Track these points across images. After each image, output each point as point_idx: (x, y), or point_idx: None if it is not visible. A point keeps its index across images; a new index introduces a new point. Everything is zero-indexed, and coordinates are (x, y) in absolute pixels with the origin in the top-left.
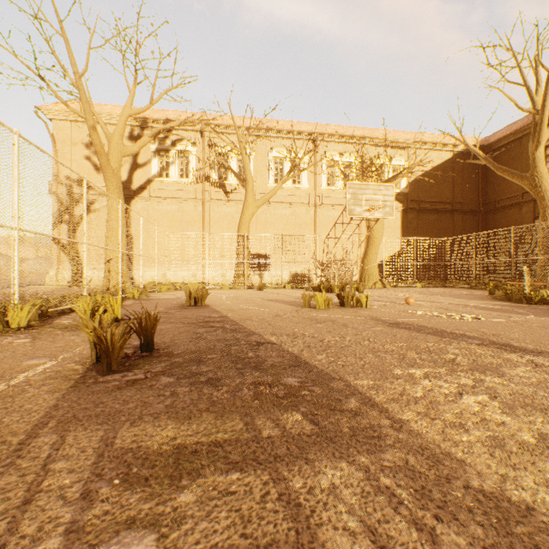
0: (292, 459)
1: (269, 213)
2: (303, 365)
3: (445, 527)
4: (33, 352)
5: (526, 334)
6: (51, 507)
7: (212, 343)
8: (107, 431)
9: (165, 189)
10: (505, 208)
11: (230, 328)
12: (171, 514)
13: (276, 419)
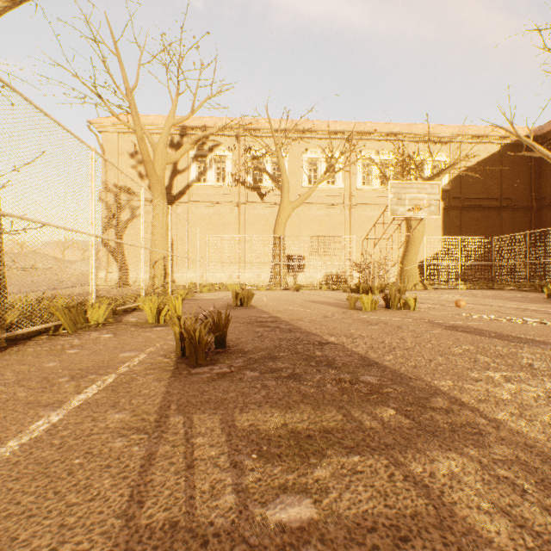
0: (402, 448)
1: (303, 214)
2: (374, 365)
3: None
4: (121, 345)
5: None
6: (211, 472)
7: (276, 342)
8: (223, 415)
9: (203, 193)
10: None
11: (286, 328)
12: (314, 484)
13: (371, 413)
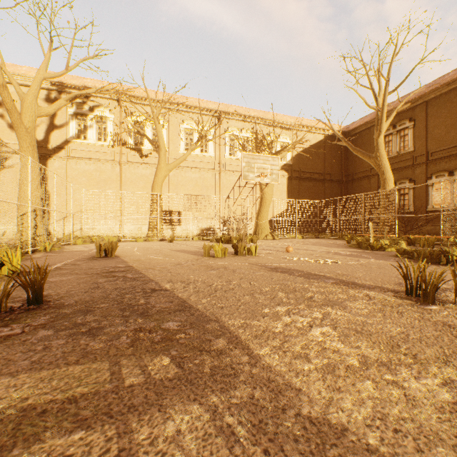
0: (146, 407)
1: (181, 176)
2: (187, 309)
3: None
4: None
5: (367, 274)
6: None
7: (108, 292)
8: None
9: (83, 150)
10: (360, 179)
11: (131, 277)
12: None
13: (144, 366)
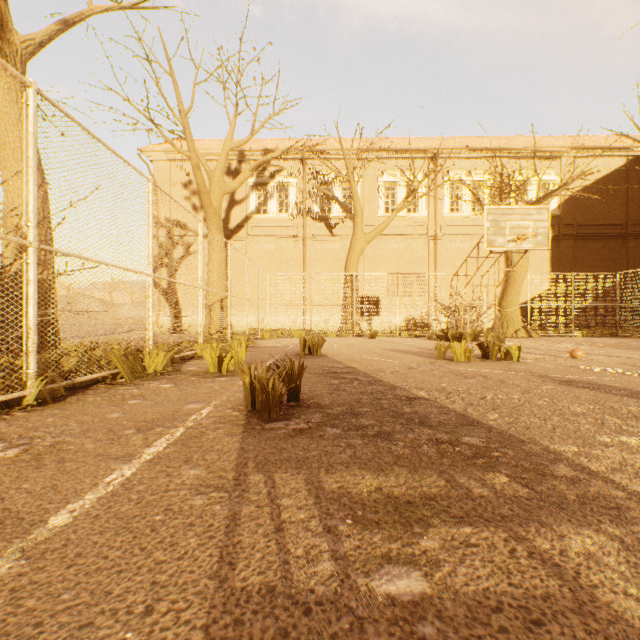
0: (522, 520)
1: (379, 248)
2: (476, 425)
3: None
4: (184, 397)
5: None
6: (303, 536)
7: (355, 396)
8: (307, 475)
9: (264, 226)
10: None
11: (365, 381)
12: (422, 556)
13: (479, 479)
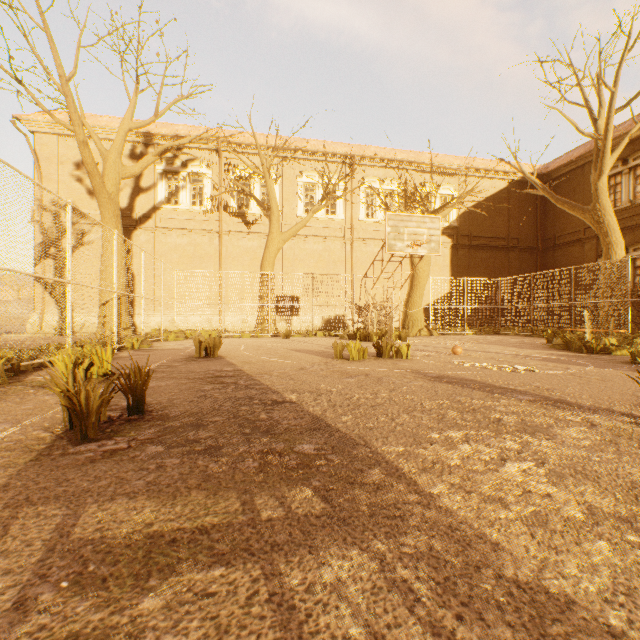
0: (293, 547)
1: (299, 248)
2: (323, 429)
3: (467, 631)
4: None
5: (583, 389)
6: None
7: (218, 403)
8: (66, 517)
9: (175, 218)
10: (566, 244)
11: (243, 385)
12: (127, 626)
13: (281, 497)
